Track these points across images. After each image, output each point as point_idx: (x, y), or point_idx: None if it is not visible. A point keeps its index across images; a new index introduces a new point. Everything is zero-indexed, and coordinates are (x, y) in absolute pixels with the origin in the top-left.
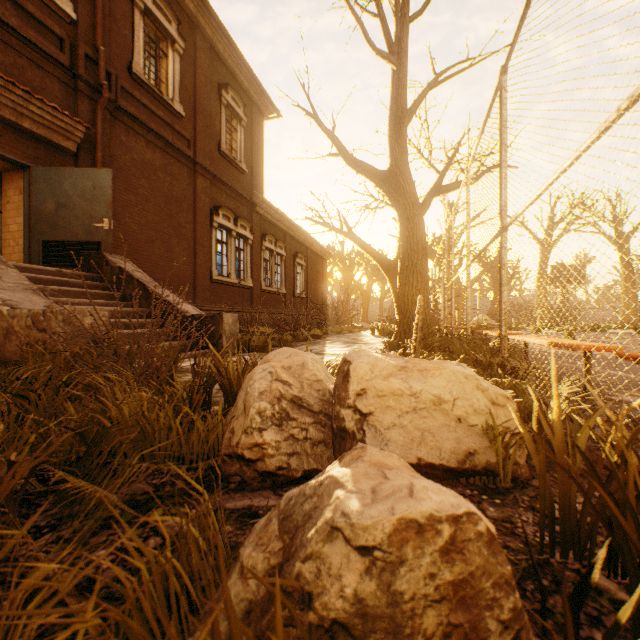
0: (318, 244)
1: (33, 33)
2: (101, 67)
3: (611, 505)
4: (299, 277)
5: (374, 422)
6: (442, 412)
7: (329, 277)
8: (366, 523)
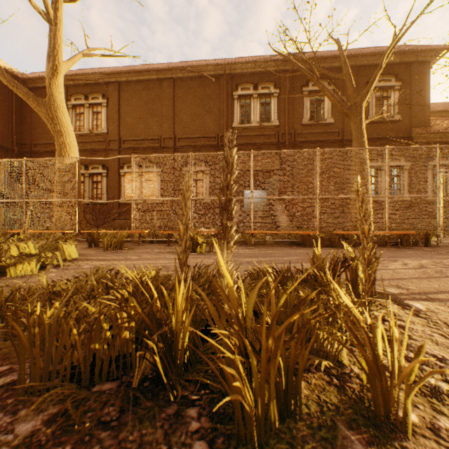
0: None
1: (266, 140)
2: (286, 135)
3: None
4: None
5: None
6: None
7: None
8: None
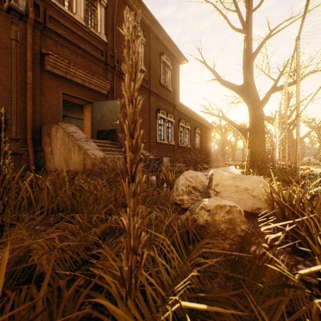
0: (207, 122)
1: (93, 52)
2: (115, 59)
3: (288, 214)
4: (197, 139)
5: (221, 195)
6: (247, 193)
7: (213, 138)
8: (209, 205)
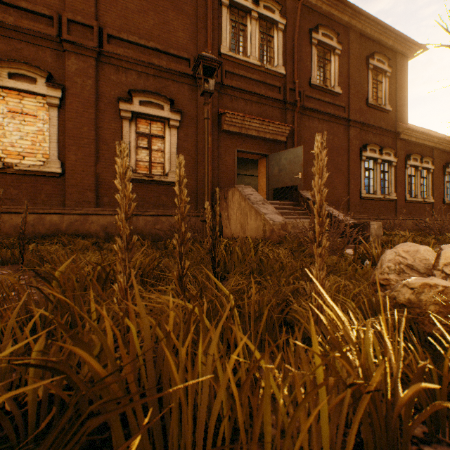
0: None
1: (269, 92)
2: (296, 91)
3: None
4: (449, 185)
5: None
6: None
7: None
8: (412, 282)
